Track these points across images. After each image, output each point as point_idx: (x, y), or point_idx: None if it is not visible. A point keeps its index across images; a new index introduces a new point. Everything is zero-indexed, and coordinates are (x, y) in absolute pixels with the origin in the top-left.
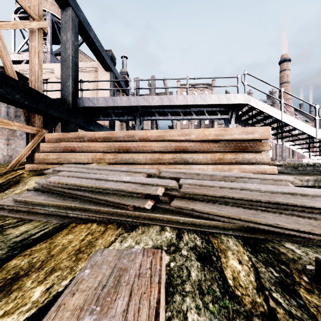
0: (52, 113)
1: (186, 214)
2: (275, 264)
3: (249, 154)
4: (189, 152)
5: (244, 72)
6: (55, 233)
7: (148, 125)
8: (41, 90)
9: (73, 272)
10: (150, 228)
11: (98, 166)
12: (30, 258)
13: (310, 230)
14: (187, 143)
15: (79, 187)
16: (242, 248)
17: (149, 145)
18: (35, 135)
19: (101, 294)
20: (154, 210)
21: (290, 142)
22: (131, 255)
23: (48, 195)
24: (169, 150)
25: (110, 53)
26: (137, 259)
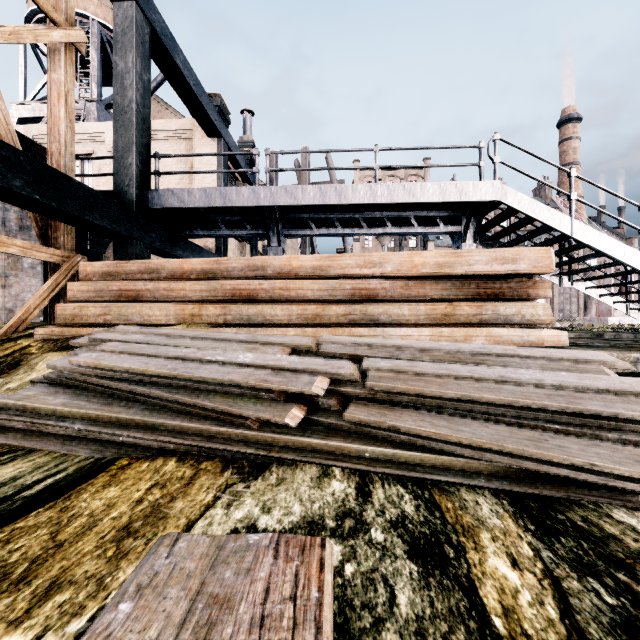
0: (95, 220)
1: (378, 439)
2: (601, 569)
3: (507, 305)
4: (381, 301)
5: (494, 137)
6: (80, 483)
7: (296, 248)
8: (72, 172)
9: (104, 591)
10: (297, 472)
11: (186, 331)
12: (6, 551)
13: None
14: (376, 283)
15: (142, 376)
16: (512, 522)
17: (297, 286)
18: (59, 267)
19: None
20: (305, 430)
21: (587, 282)
22: (244, 555)
23: (75, 395)
24: (339, 298)
25: (217, 102)
26: (260, 567)
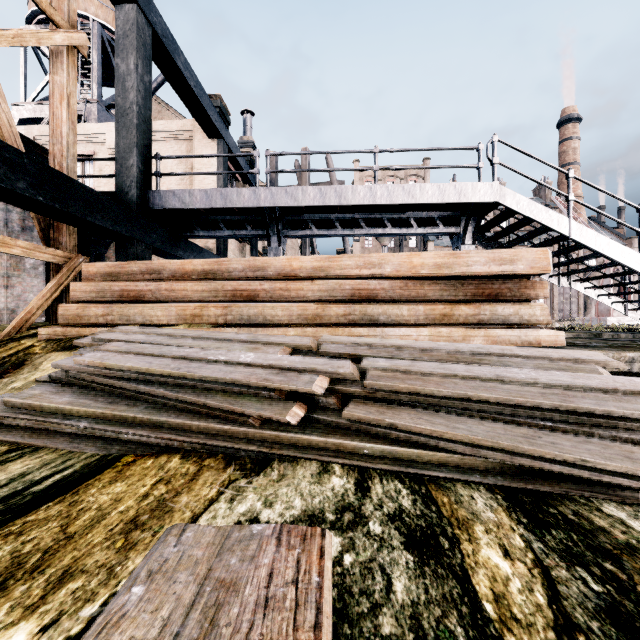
0: (97, 221)
1: (377, 437)
2: (589, 559)
3: (505, 305)
4: (381, 301)
5: (493, 139)
6: (87, 479)
7: (296, 248)
8: (74, 173)
9: (114, 579)
10: (298, 468)
11: (188, 331)
12: (19, 543)
13: None
14: (376, 283)
15: (146, 375)
16: (505, 515)
17: (297, 287)
18: (61, 267)
19: None
20: (306, 427)
21: (585, 283)
22: (249, 544)
23: (79, 394)
24: (339, 298)
25: (217, 103)
26: (264, 554)
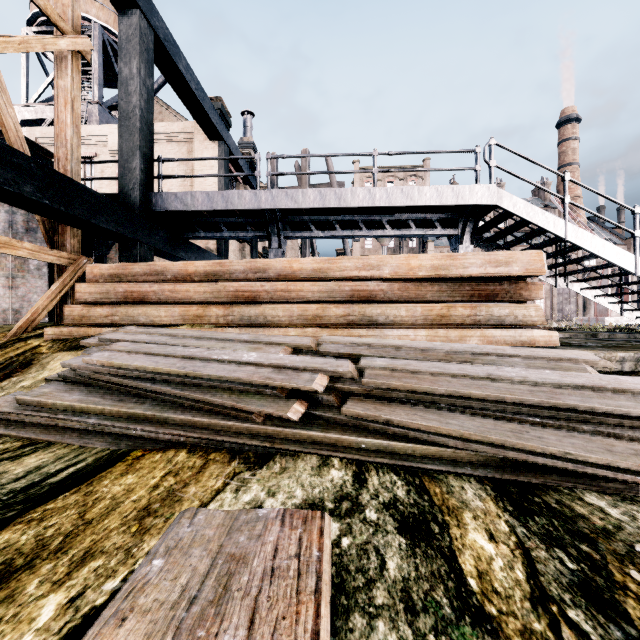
0: (101, 224)
1: (374, 432)
2: (567, 541)
3: (500, 306)
4: (379, 302)
5: (490, 142)
6: (99, 472)
7: (296, 249)
8: (78, 176)
9: (132, 559)
10: (299, 462)
11: (191, 332)
12: (41, 528)
13: (638, 467)
14: (374, 285)
15: (153, 374)
16: (493, 504)
17: (298, 288)
18: (66, 269)
19: (184, 619)
20: (306, 423)
21: (582, 283)
22: (255, 524)
23: (88, 392)
24: (338, 299)
25: (218, 105)
26: (269, 533)
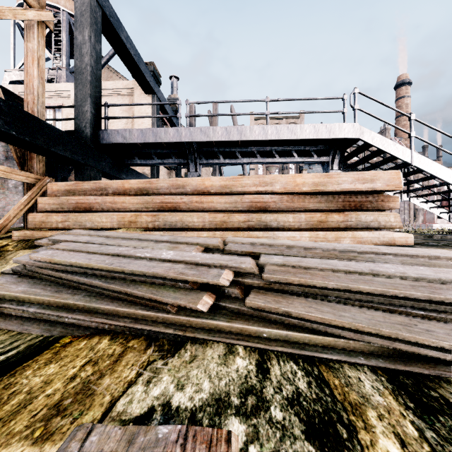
0: (59, 152)
1: (273, 322)
2: None
3: (367, 214)
4: (272, 211)
5: (354, 91)
6: (26, 360)
7: (209, 174)
8: (43, 116)
9: None
10: (207, 350)
11: (123, 234)
12: None
13: None
14: (268, 197)
15: (86, 269)
16: (393, 399)
17: (209, 200)
18: (33, 186)
19: None
20: (214, 313)
21: (420, 198)
22: None
23: (33, 284)
24: (240, 209)
25: (151, 68)
26: None
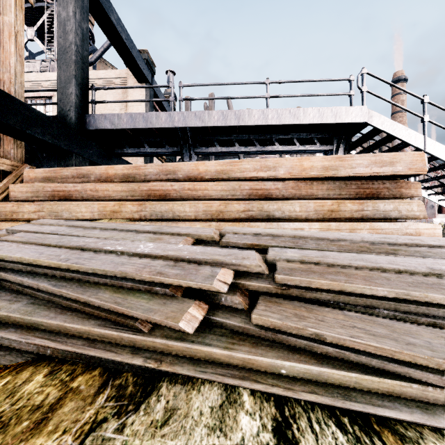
0: (37, 135)
1: (295, 349)
2: None
3: (385, 202)
4: (275, 199)
5: (362, 71)
6: None
7: None
8: (21, 98)
9: None
10: (193, 396)
11: (98, 223)
12: None
13: None
14: (271, 184)
15: (33, 267)
16: None
17: (203, 187)
18: (10, 174)
19: None
20: (205, 333)
21: (429, 190)
22: None
23: None
24: (239, 197)
25: (145, 56)
26: None
